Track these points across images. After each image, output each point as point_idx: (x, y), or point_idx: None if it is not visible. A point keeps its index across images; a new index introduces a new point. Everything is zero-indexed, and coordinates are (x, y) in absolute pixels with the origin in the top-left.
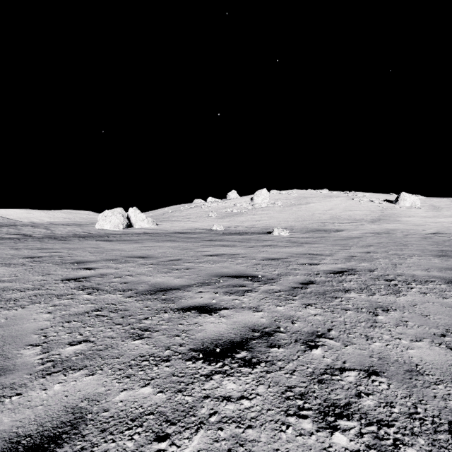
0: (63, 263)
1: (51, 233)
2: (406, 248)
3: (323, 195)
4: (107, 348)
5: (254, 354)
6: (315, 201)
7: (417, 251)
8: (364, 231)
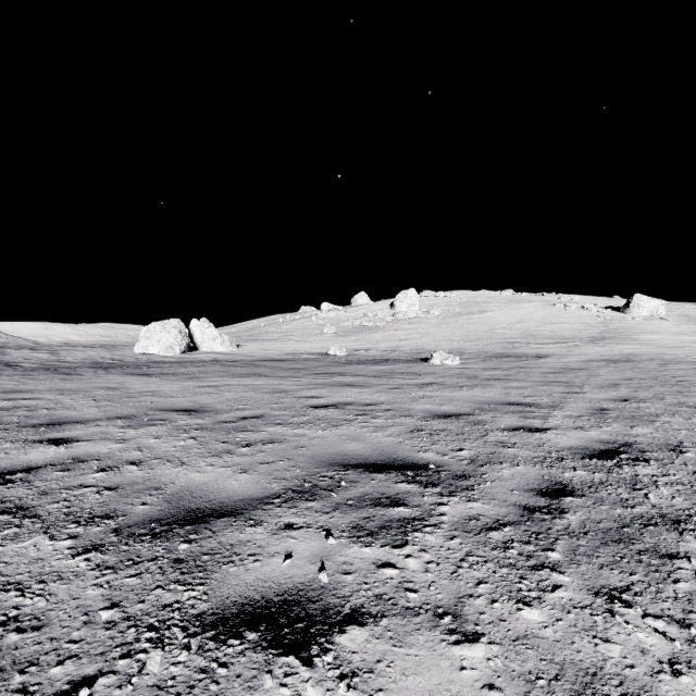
0: (21, 425)
1: (55, 360)
2: (689, 391)
3: (505, 299)
4: None
5: None
6: (494, 309)
7: None
8: (585, 357)
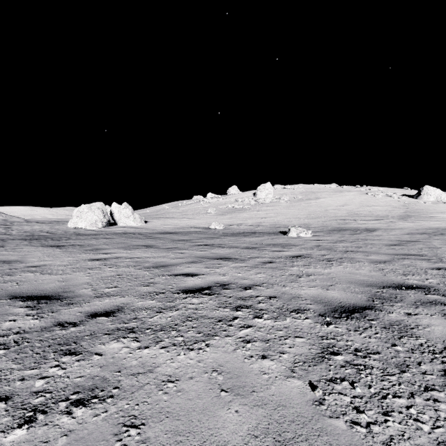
0: None
1: (1, 233)
2: None
3: (332, 189)
4: None
5: None
6: (325, 196)
7: None
8: (406, 230)
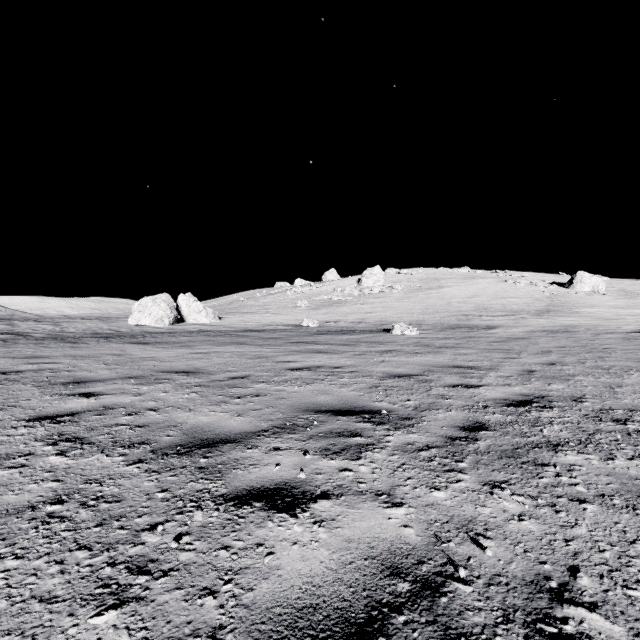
0: (52, 383)
1: (59, 331)
2: (609, 357)
3: (462, 275)
4: None
5: None
6: (451, 284)
7: (630, 361)
8: (529, 328)
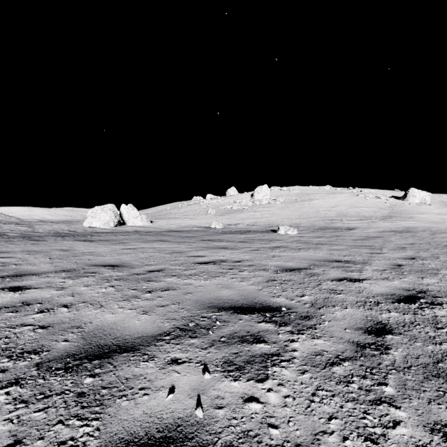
0: None
1: (30, 231)
2: None
3: (326, 191)
4: None
5: None
6: (318, 198)
7: None
8: (380, 229)
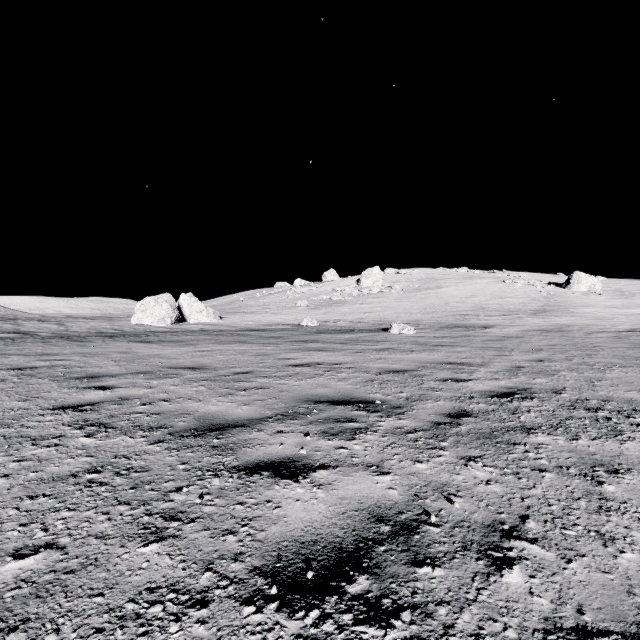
0: (67, 377)
1: (64, 330)
2: (596, 354)
3: (460, 275)
4: (86, 566)
5: (385, 583)
6: (449, 284)
7: (615, 358)
8: (525, 327)
